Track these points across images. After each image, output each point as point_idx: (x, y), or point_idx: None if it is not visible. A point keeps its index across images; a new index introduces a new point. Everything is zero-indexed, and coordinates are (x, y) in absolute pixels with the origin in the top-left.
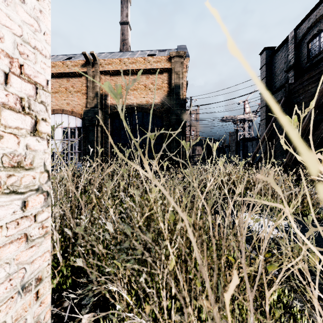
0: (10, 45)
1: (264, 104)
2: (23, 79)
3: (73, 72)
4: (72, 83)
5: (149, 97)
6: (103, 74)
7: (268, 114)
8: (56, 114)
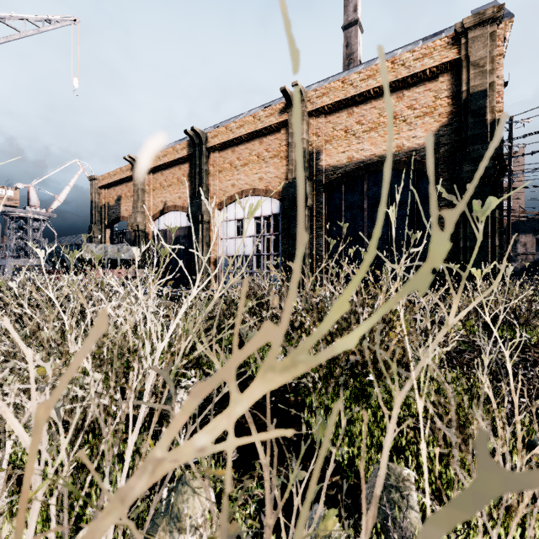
0: None
1: None
2: None
3: (267, 126)
4: (267, 144)
5: (404, 136)
6: (314, 117)
7: None
8: (246, 197)
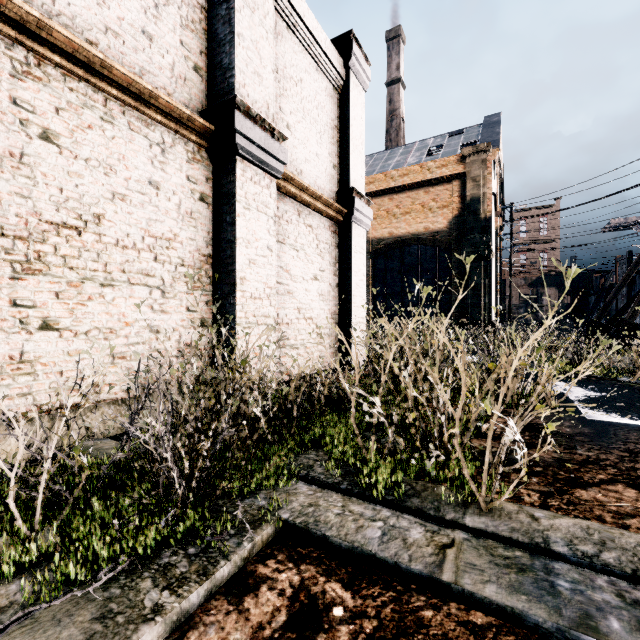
0: (362, 294)
1: None
2: (363, 300)
3: None
4: None
5: (429, 221)
6: None
7: None
8: None
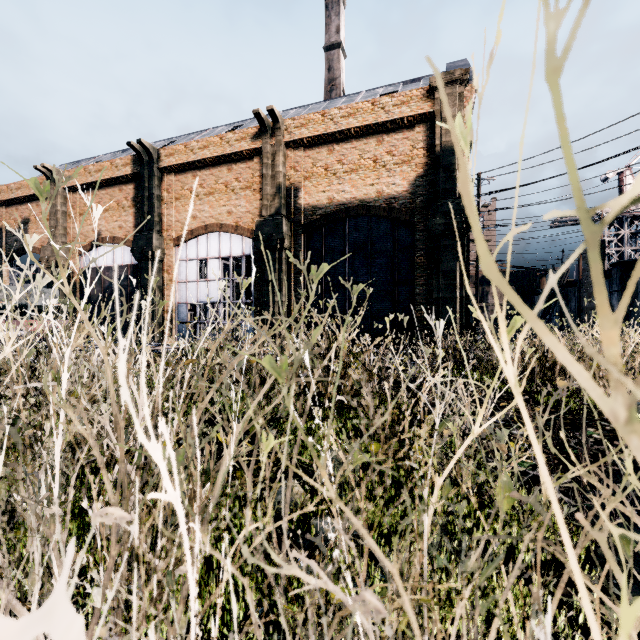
0: None
1: None
2: None
3: (238, 152)
4: (237, 172)
5: (384, 182)
6: (291, 149)
7: None
8: (211, 233)
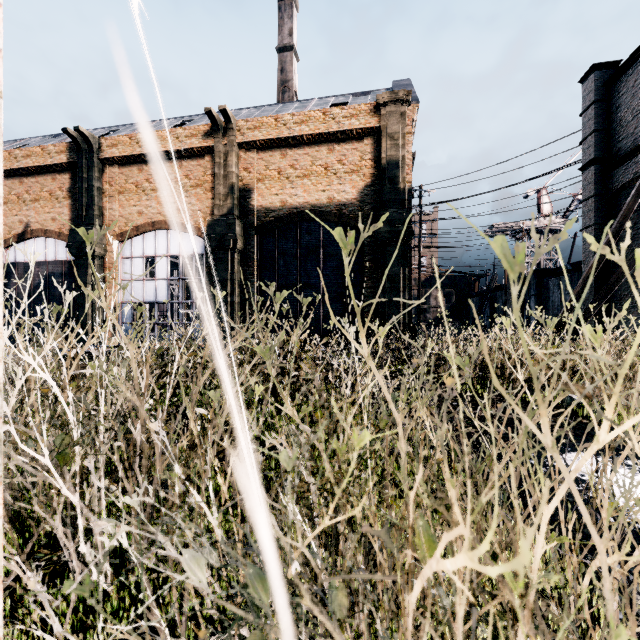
0: None
1: (591, 191)
2: None
3: (188, 149)
4: (187, 169)
5: (334, 189)
6: (244, 150)
7: (601, 214)
8: (159, 230)
